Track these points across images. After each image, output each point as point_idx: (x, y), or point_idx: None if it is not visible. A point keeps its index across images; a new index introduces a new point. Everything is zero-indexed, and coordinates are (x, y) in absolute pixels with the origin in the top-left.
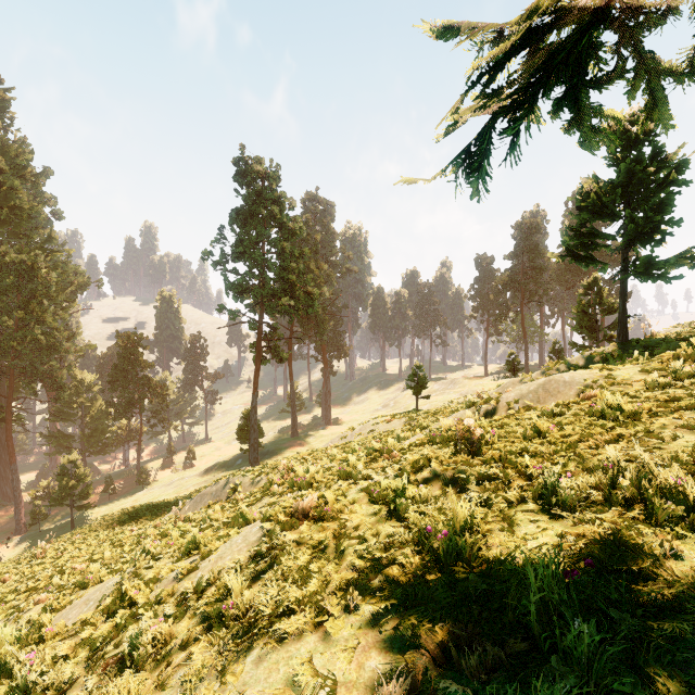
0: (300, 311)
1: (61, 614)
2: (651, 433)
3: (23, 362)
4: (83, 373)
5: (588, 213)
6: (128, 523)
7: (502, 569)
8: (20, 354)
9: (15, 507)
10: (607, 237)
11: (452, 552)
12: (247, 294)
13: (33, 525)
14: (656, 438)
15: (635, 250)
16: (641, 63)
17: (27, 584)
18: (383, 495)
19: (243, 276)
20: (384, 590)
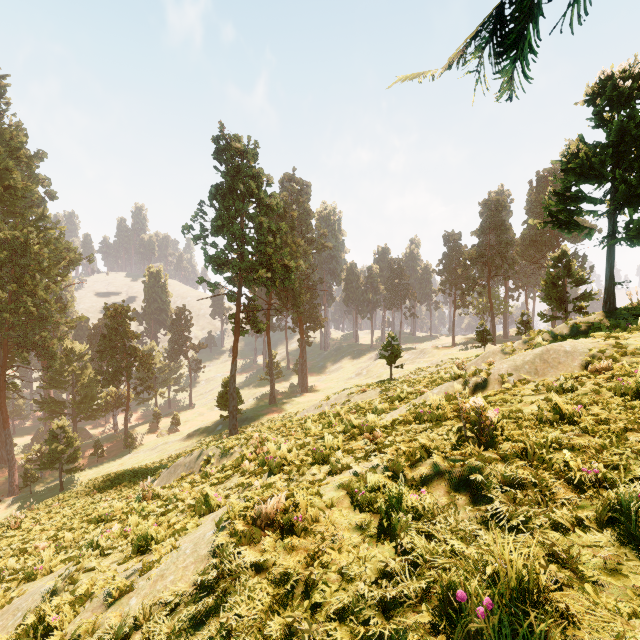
0: (277, 283)
1: None
2: None
3: (17, 332)
4: (73, 343)
5: (573, 176)
6: (107, 490)
7: None
8: (13, 325)
9: (9, 470)
10: (594, 200)
11: None
12: (226, 268)
13: (24, 487)
14: None
15: (629, 211)
16: None
17: None
18: (371, 499)
19: (222, 249)
20: None
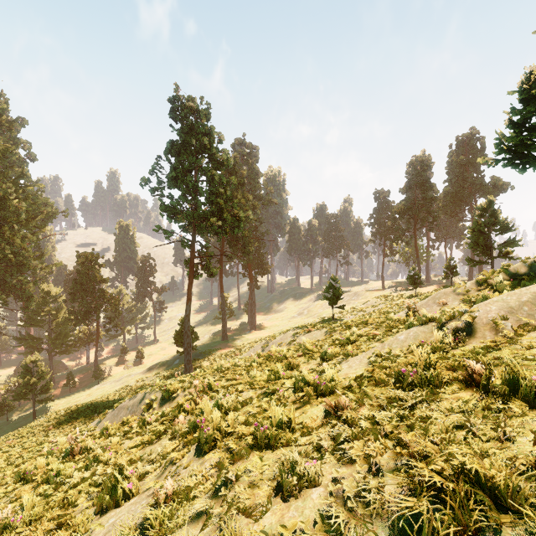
0: (227, 230)
1: None
2: None
3: None
4: (49, 286)
5: (534, 106)
6: (63, 426)
7: None
8: None
9: None
10: None
11: None
12: (181, 217)
13: (1, 415)
14: None
15: None
16: None
17: None
18: None
19: (177, 200)
20: None
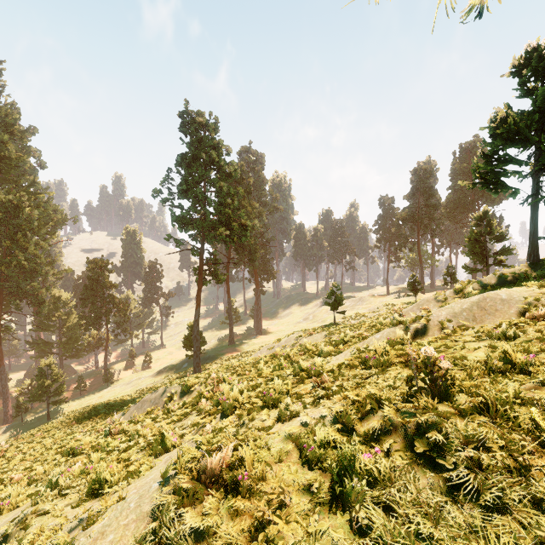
0: (234, 239)
1: None
2: None
3: (11, 283)
4: (60, 292)
5: (500, 140)
6: (85, 422)
7: None
8: (7, 276)
9: (3, 401)
10: (520, 162)
11: None
12: (191, 226)
13: (16, 416)
14: None
15: None
16: None
17: None
18: (321, 456)
19: (187, 210)
20: None
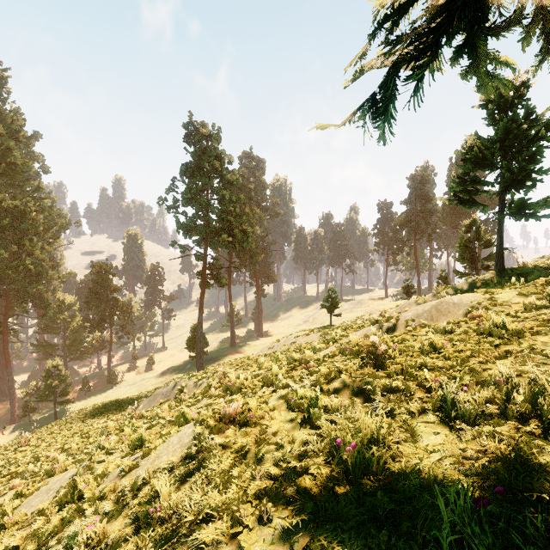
0: (236, 245)
1: (29, 499)
2: (534, 350)
3: (17, 286)
4: (64, 295)
5: (471, 164)
6: (97, 417)
7: (408, 485)
8: (14, 280)
9: (10, 402)
10: (487, 183)
11: (360, 464)
12: (194, 232)
13: (24, 416)
14: (540, 354)
15: (511, 194)
16: (539, 4)
17: (9, 469)
18: (299, 403)
19: (191, 217)
20: (296, 502)
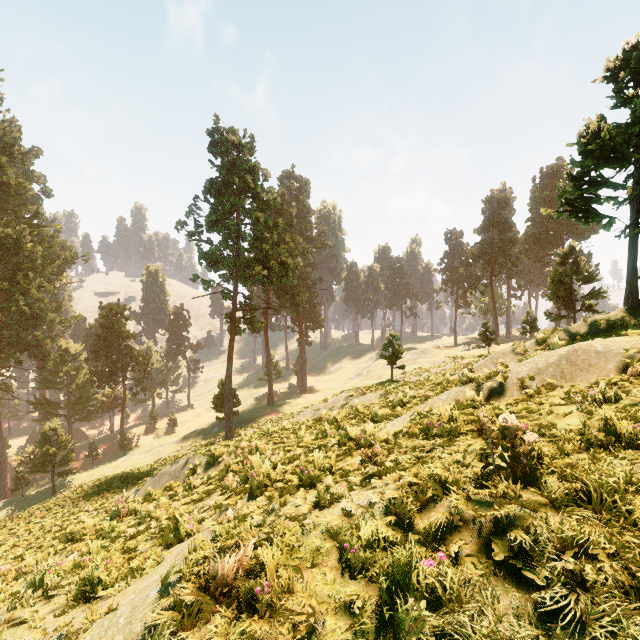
0: (273, 280)
1: None
2: None
3: (10, 332)
4: (68, 342)
5: (592, 159)
6: (94, 498)
7: None
8: (5, 324)
9: (1, 472)
10: (616, 186)
11: None
12: (221, 265)
13: (15, 490)
14: None
15: None
16: None
17: None
18: (366, 560)
19: (217, 246)
20: None
